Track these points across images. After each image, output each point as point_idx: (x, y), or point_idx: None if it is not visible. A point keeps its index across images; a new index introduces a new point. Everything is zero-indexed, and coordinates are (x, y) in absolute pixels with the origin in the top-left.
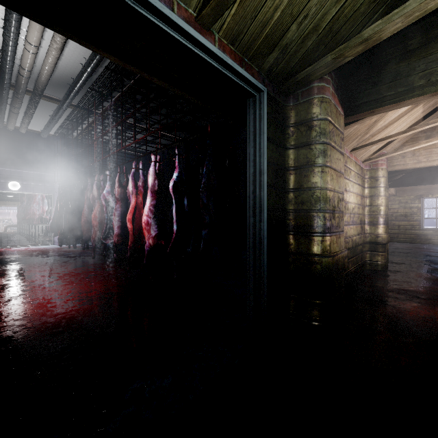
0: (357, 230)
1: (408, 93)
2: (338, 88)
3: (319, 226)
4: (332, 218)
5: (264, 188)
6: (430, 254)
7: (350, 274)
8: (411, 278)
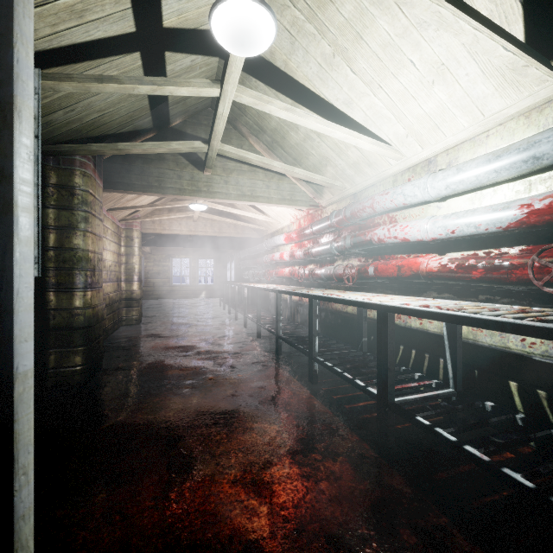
0: (114, 287)
1: (149, 188)
2: (98, 164)
3: (82, 283)
4: (93, 276)
5: None
6: (175, 306)
7: (108, 330)
8: (158, 325)
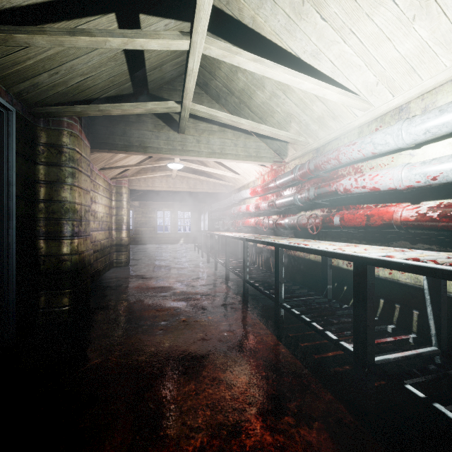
0: (106, 235)
1: (131, 148)
2: (85, 126)
3: (69, 232)
4: (80, 225)
5: (13, 198)
6: (158, 251)
7: (99, 271)
8: (143, 267)
